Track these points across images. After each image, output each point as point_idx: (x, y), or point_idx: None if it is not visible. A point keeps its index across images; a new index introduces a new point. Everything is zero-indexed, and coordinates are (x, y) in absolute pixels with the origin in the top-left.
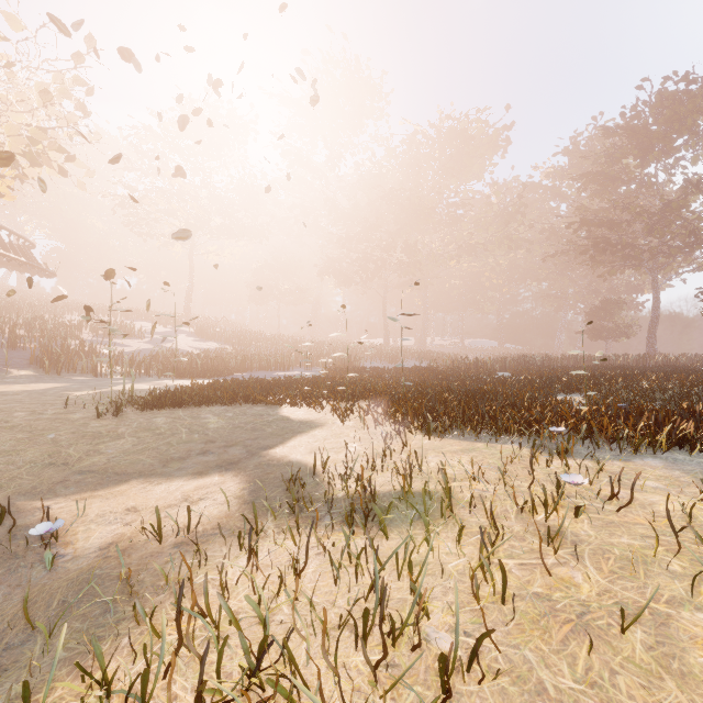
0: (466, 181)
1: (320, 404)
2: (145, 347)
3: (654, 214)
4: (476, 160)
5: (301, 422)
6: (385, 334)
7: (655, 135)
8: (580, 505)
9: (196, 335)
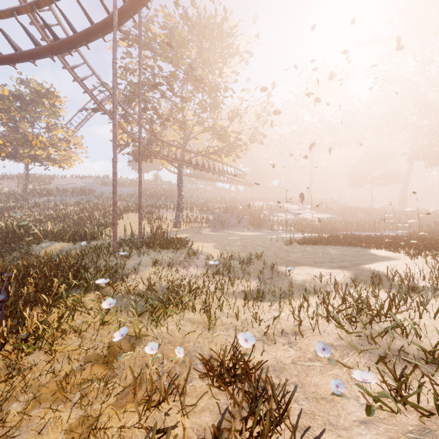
0: None
1: (396, 249)
2: (290, 217)
3: None
4: None
5: (382, 257)
6: None
7: None
8: None
9: (314, 210)
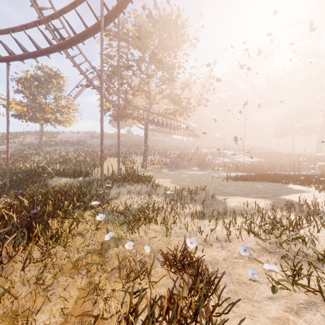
0: None
1: (309, 185)
2: (227, 160)
3: None
4: None
5: (297, 190)
6: None
7: None
8: None
9: (247, 155)
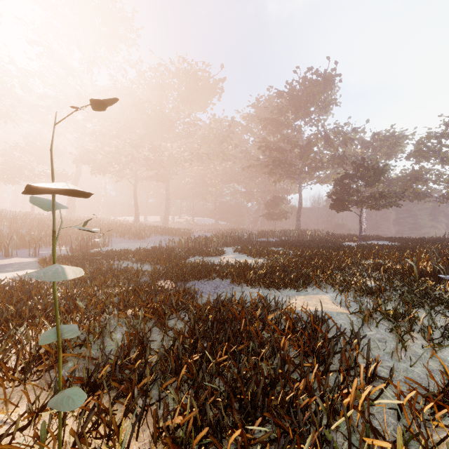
0: (196, 110)
1: None
2: None
3: (302, 148)
4: (202, 98)
5: None
6: (135, 214)
7: (302, 101)
8: None
9: None
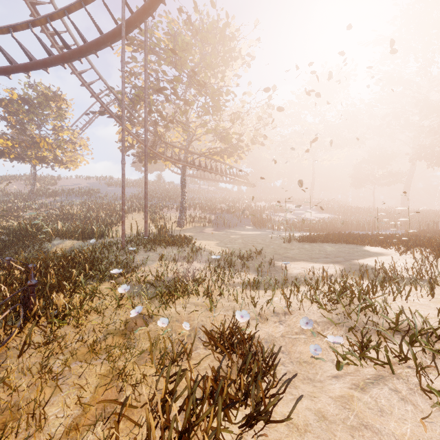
0: None
1: (389, 246)
2: (291, 217)
3: None
4: None
5: (375, 253)
6: None
7: None
8: None
9: (316, 210)
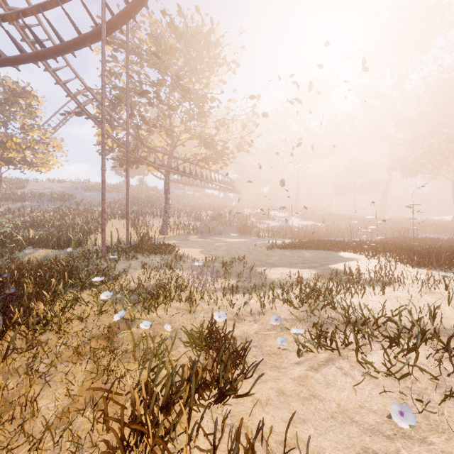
0: None
1: (360, 252)
2: (276, 224)
3: None
4: None
5: (347, 258)
6: None
7: None
8: (446, 285)
9: (300, 217)
